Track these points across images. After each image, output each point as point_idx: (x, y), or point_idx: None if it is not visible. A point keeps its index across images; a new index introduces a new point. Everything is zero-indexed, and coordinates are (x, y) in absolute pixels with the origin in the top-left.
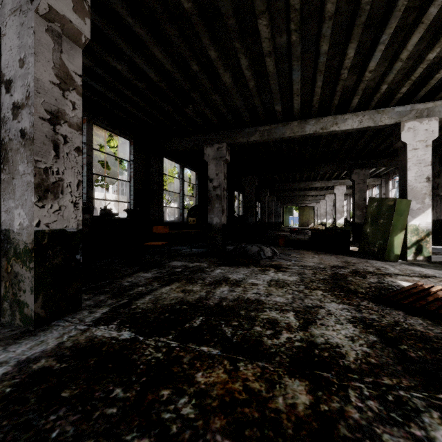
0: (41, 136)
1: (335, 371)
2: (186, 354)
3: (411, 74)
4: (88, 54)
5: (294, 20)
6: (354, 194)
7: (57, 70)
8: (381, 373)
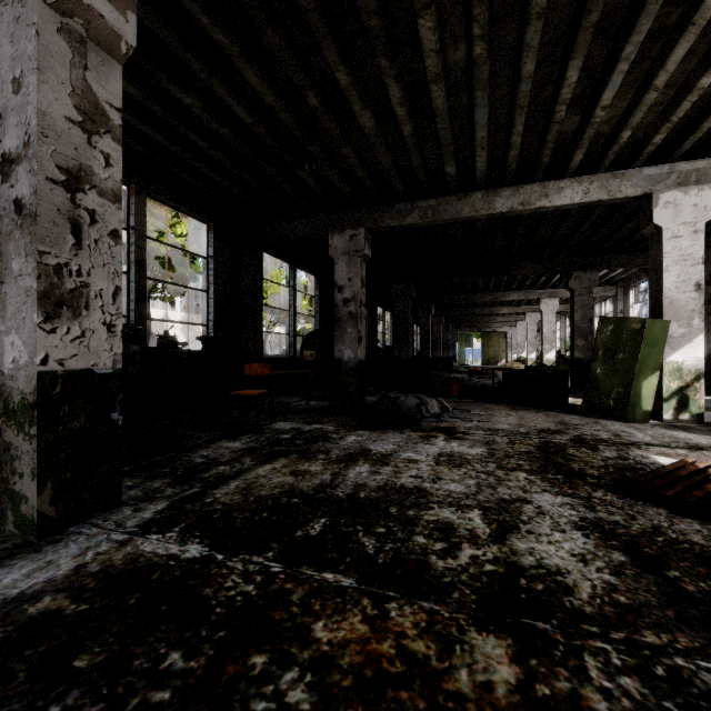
0: (50, 210)
1: (557, 618)
2: (296, 587)
3: (671, 112)
4: (137, 78)
5: (479, 19)
6: (573, 312)
7: (78, 99)
8: (639, 624)
